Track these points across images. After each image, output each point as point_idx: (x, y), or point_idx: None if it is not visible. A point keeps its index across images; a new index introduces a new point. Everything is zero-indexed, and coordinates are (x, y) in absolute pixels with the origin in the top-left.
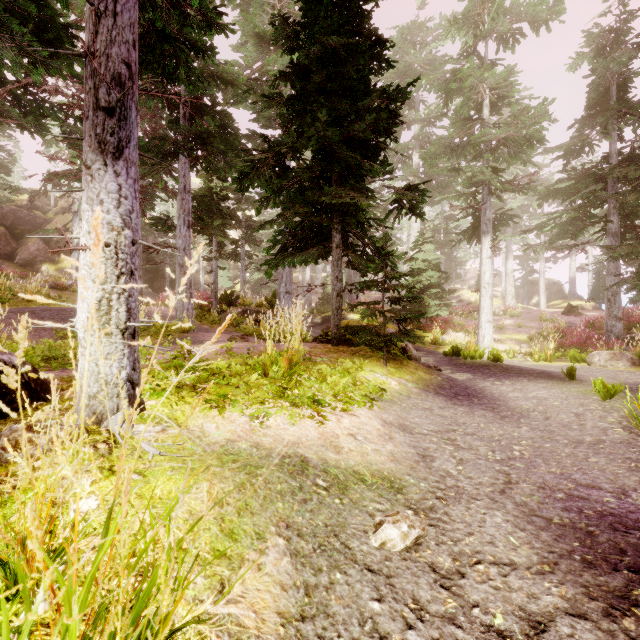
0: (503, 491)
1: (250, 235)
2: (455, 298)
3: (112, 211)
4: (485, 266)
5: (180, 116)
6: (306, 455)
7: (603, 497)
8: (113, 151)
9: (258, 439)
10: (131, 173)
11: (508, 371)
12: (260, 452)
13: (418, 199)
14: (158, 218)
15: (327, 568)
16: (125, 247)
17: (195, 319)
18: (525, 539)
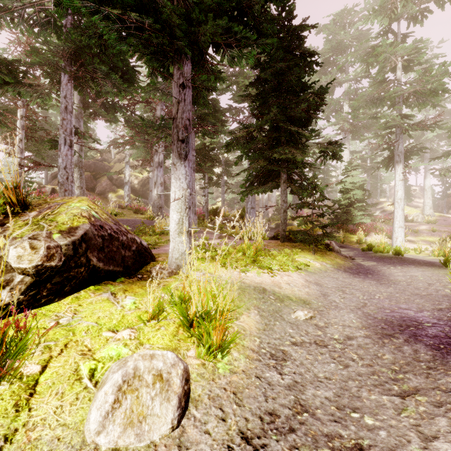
0: (359, 308)
1: (227, 170)
2: (379, 209)
3: (183, 182)
4: (398, 186)
5: None
6: (265, 287)
7: (409, 312)
8: (184, 157)
9: (243, 280)
10: (190, 165)
11: (404, 261)
12: (245, 285)
13: (336, 150)
14: None
15: (273, 320)
16: (188, 197)
17: None
18: (360, 321)
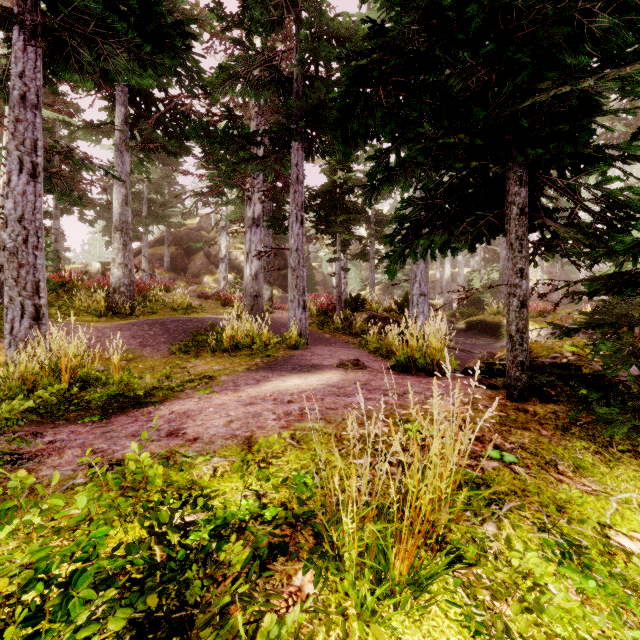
0: None
1: (379, 231)
2: None
3: None
4: None
5: (293, 97)
6: None
7: None
8: None
9: None
10: None
11: None
12: None
13: None
14: (274, 219)
15: None
16: None
17: (316, 327)
18: None
